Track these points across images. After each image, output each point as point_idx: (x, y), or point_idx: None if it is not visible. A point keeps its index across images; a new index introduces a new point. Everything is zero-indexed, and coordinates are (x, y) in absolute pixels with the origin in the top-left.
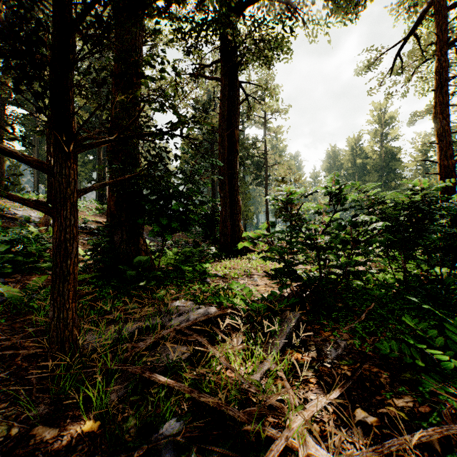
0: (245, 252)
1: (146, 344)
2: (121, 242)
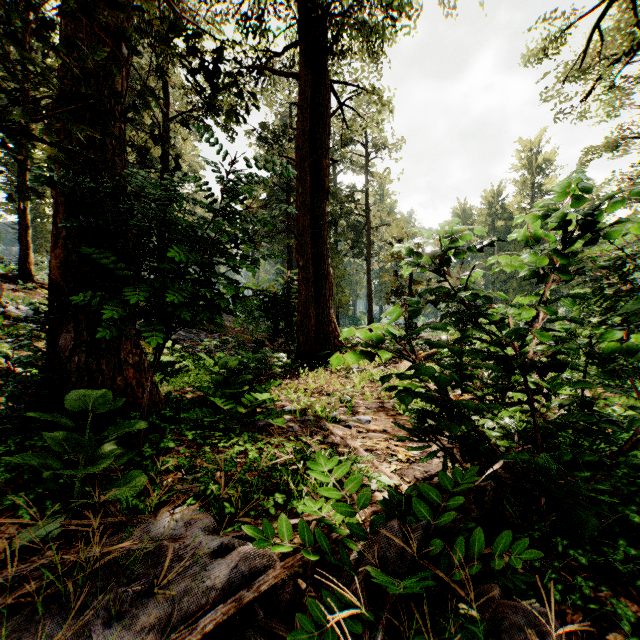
0: None
1: None
2: (73, 348)
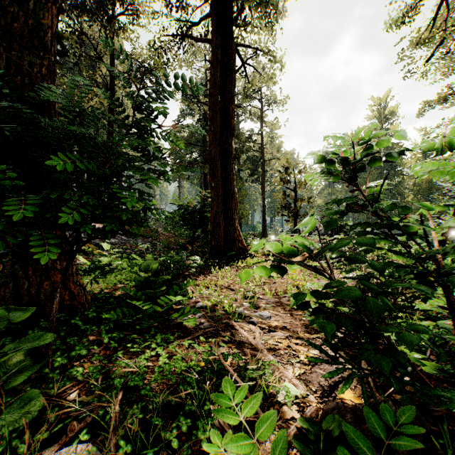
0: (242, 258)
1: None
2: None
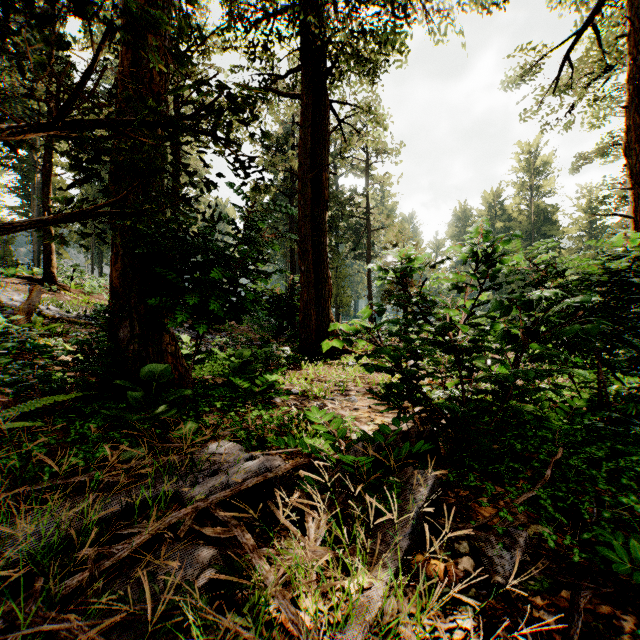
0: (337, 354)
1: (129, 548)
2: (129, 339)
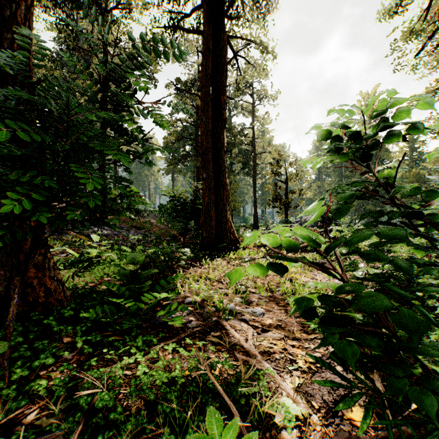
0: (234, 249)
1: None
2: None
